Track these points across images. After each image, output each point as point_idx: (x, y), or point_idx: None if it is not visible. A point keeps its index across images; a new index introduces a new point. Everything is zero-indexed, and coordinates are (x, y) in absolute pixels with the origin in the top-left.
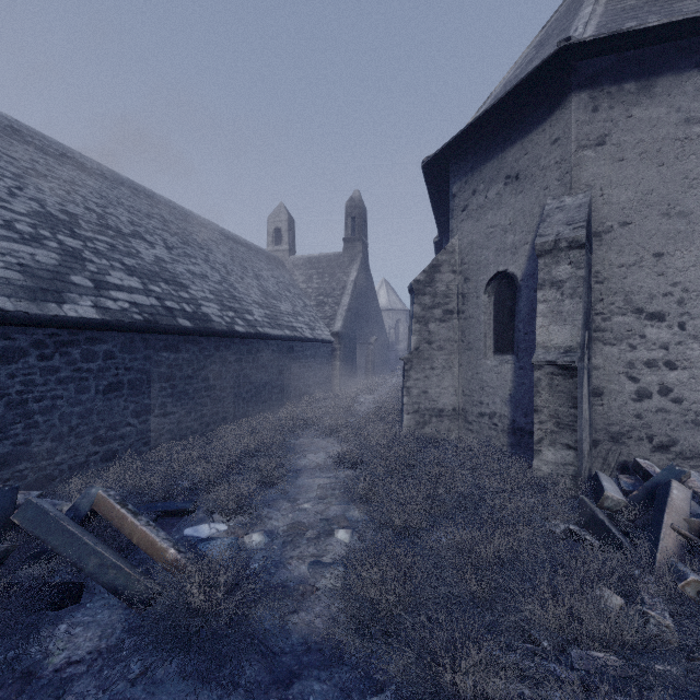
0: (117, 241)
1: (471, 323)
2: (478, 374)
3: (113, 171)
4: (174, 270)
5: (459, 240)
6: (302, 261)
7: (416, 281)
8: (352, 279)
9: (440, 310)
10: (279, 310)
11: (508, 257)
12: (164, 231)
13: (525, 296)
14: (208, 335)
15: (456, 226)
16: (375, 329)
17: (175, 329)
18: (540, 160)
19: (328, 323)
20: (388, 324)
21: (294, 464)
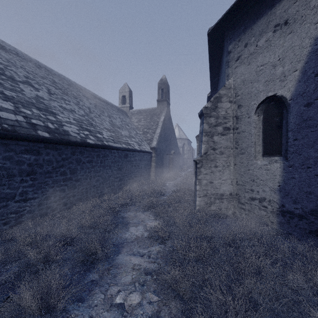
0: (6, 82)
1: (244, 135)
2: (249, 170)
3: (25, 53)
4: (49, 104)
5: (234, 80)
6: (136, 112)
7: (205, 108)
8: (162, 120)
9: (221, 127)
10: (120, 134)
11: (277, 84)
12: (51, 86)
13: (294, 111)
14: (64, 143)
15: (231, 72)
16: (173, 147)
17: (33, 138)
18: (311, 1)
19: (149, 142)
20: (179, 145)
21: (119, 237)
